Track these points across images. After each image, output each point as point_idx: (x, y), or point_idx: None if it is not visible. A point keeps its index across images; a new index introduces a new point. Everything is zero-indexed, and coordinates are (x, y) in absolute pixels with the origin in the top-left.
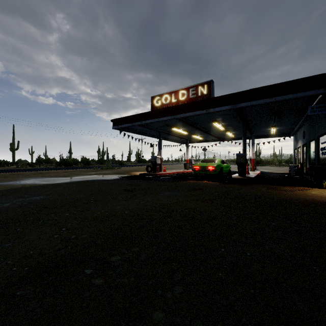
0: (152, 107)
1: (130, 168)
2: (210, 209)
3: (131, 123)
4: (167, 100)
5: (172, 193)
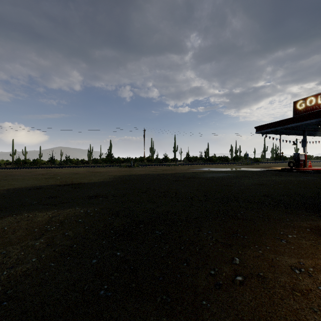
0: (294, 111)
1: (269, 164)
2: None
3: (273, 128)
4: (312, 102)
5: (311, 178)
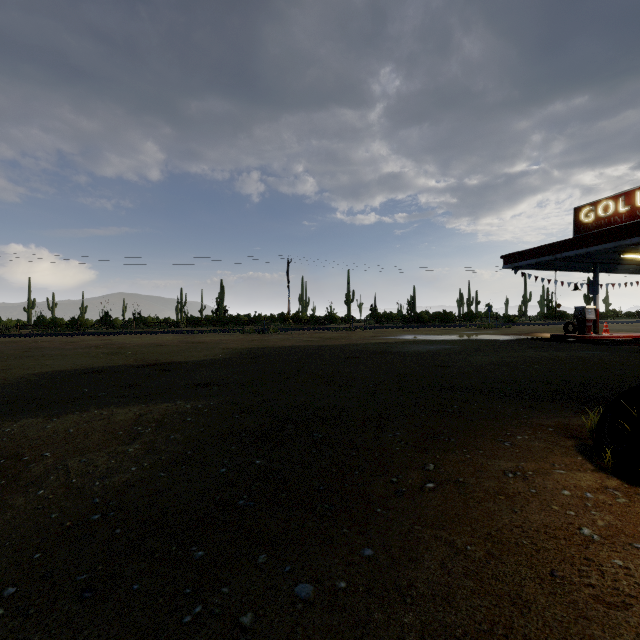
0: (576, 226)
1: (530, 328)
2: (638, 362)
3: (534, 258)
4: (608, 210)
5: (599, 352)
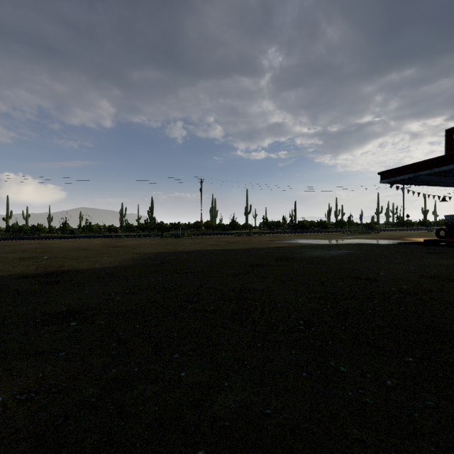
0: (448, 145)
1: (395, 233)
2: None
3: (412, 173)
4: None
5: None
